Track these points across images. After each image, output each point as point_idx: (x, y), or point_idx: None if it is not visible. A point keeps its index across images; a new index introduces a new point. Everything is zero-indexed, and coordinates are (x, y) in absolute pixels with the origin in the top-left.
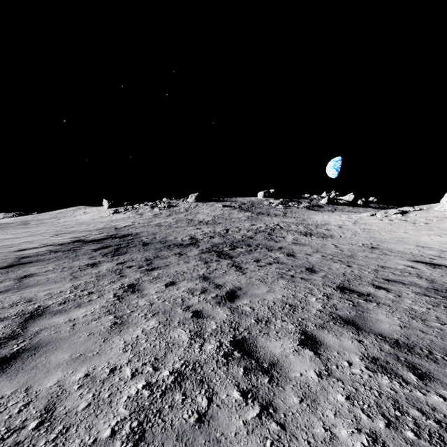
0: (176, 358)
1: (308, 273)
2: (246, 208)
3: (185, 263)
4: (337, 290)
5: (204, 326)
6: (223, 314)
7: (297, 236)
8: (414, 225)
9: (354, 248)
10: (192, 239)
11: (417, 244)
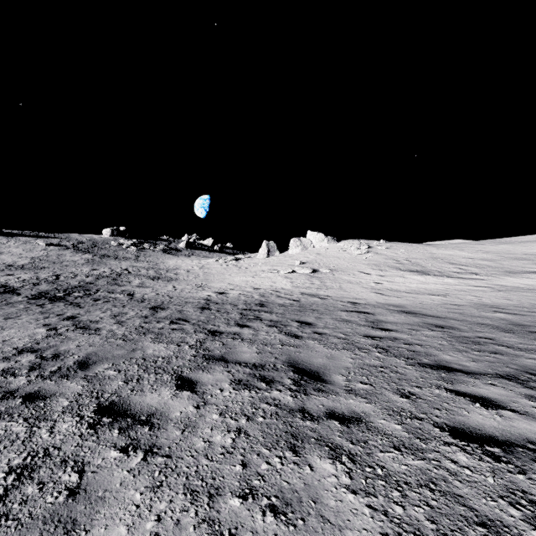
0: (42, 334)
1: (137, 303)
2: (86, 248)
3: (12, 307)
4: (150, 308)
5: (55, 327)
6: (67, 323)
7: (144, 280)
8: (239, 269)
9: (187, 287)
10: (5, 288)
11: (230, 282)
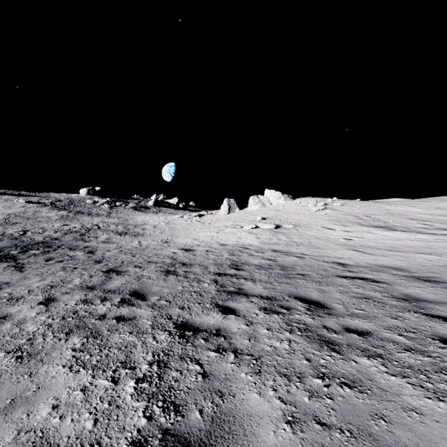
0: None
1: (93, 264)
2: (62, 206)
3: None
4: (104, 272)
5: None
6: None
7: (111, 235)
8: (203, 224)
9: (152, 243)
10: None
11: (195, 238)
